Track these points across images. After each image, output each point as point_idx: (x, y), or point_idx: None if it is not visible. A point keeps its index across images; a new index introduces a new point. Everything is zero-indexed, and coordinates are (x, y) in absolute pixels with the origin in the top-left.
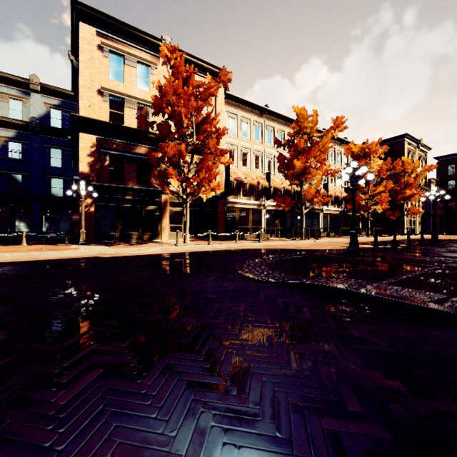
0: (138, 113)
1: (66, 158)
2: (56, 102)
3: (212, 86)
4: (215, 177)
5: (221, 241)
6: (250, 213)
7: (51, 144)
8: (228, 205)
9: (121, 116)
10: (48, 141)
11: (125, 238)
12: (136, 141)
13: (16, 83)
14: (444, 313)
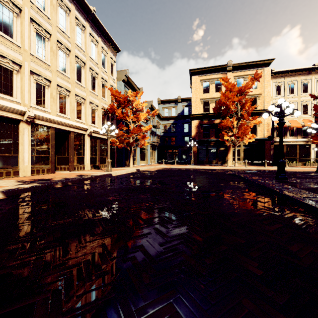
0: (215, 104)
1: (190, 127)
2: (186, 104)
3: (248, 85)
4: (248, 132)
5: (261, 166)
6: (297, 147)
7: (184, 123)
8: (275, 143)
9: (208, 108)
10: (183, 121)
11: (209, 163)
12: (215, 117)
13: (173, 101)
14: (241, 177)
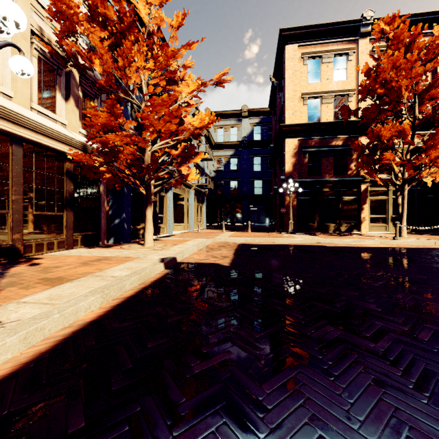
0: (334, 105)
1: (264, 163)
2: (257, 120)
3: None
4: None
5: None
6: None
7: (254, 154)
8: None
9: (318, 114)
10: (252, 152)
11: (322, 229)
12: (333, 133)
13: (234, 116)
14: None
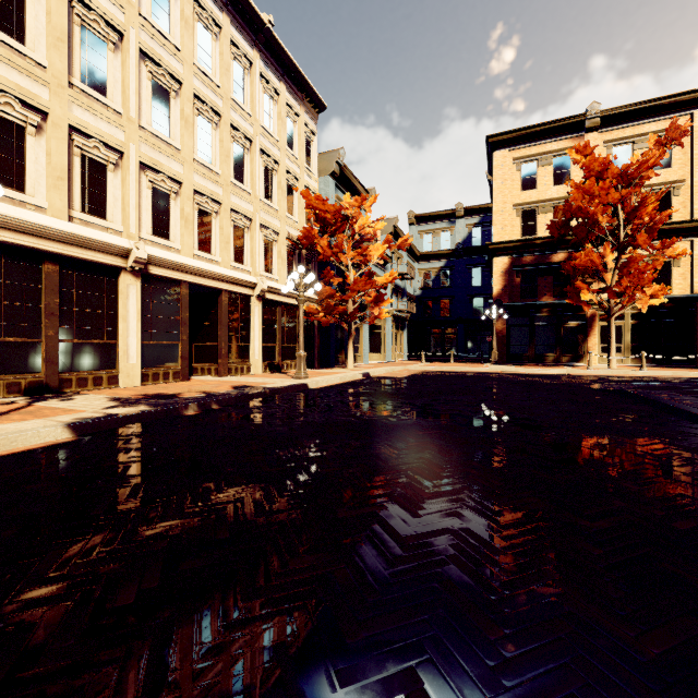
0: (554, 215)
1: (486, 275)
2: (476, 220)
3: (648, 159)
4: (649, 281)
5: (686, 369)
6: None
7: (472, 265)
8: None
9: (534, 226)
10: (469, 262)
11: (538, 360)
12: (552, 248)
13: (445, 217)
14: (650, 400)
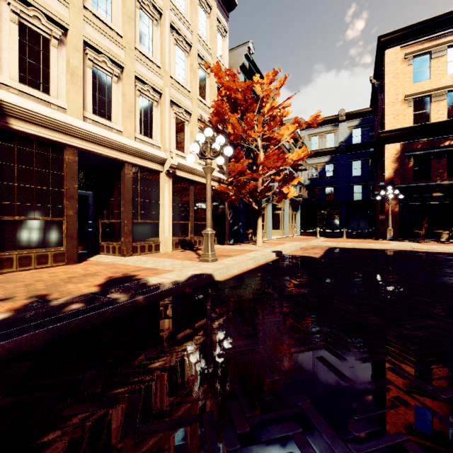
0: (448, 102)
1: (364, 167)
2: (356, 123)
3: None
4: None
5: None
6: None
7: (352, 158)
8: None
9: (426, 113)
10: (350, 156)
11: (431, 237)
12: (446, 132)
13: (329, 122)
14: None
